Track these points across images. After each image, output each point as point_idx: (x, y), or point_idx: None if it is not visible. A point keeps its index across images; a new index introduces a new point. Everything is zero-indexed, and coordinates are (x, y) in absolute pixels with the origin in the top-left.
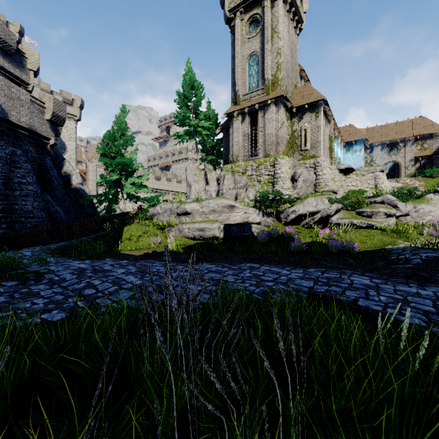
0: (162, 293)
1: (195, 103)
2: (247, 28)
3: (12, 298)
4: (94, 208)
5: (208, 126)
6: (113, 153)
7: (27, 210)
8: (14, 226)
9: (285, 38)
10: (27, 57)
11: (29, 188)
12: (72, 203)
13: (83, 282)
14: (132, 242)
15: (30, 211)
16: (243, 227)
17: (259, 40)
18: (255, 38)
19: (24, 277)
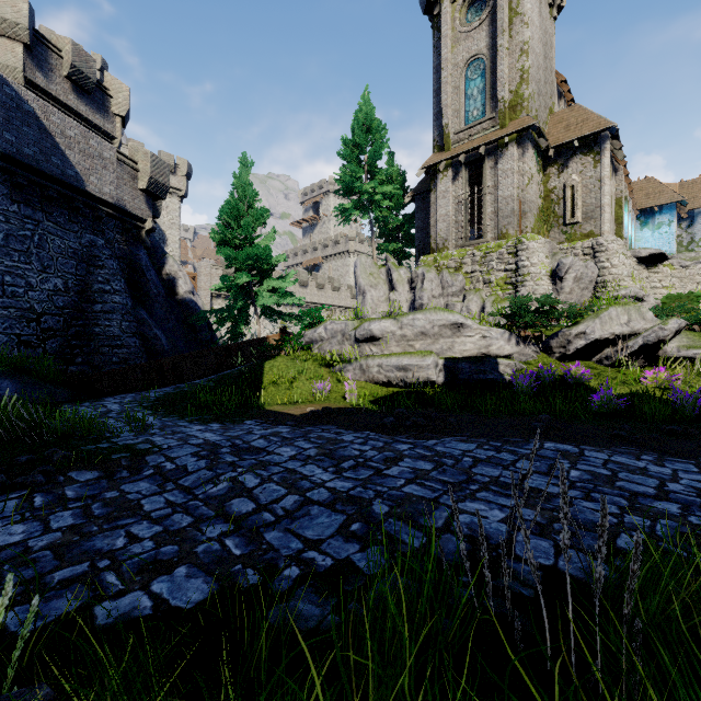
0: (413, 523)
1: (370, 153)
2: (463, 15)
3: (86, 515)
4: (211, 331)
5: (392, 192)
6: (241, 240)
7: (112, 334)
8: (94, 361)
9: (534, 23)
10: (112, 95)
11: (116, 300)
12: (178, 323)
13: (222, 478)
14: (280, 389)
15: (117, 336)
16: (483, 364)
17: (486, 33)
18: (478, 29)
19: (110, 460)
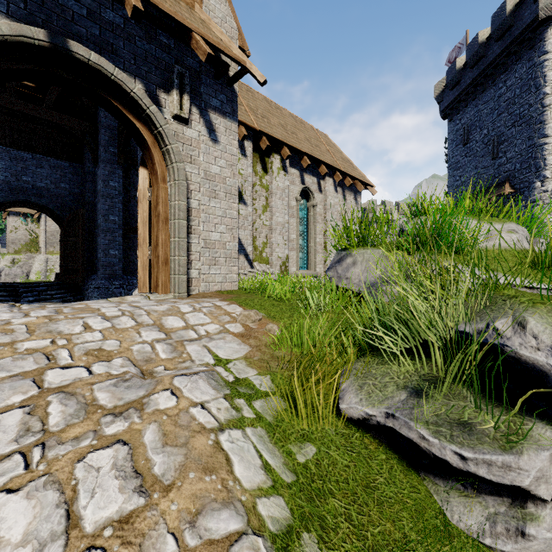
0: None
1: None
2: None
3: None
4: None
5: None
6: None
7: None
8: None
9: None
10: None
11: None
12: None
13: None
14: None
15: None
16: None
17: None
18: None
19: None
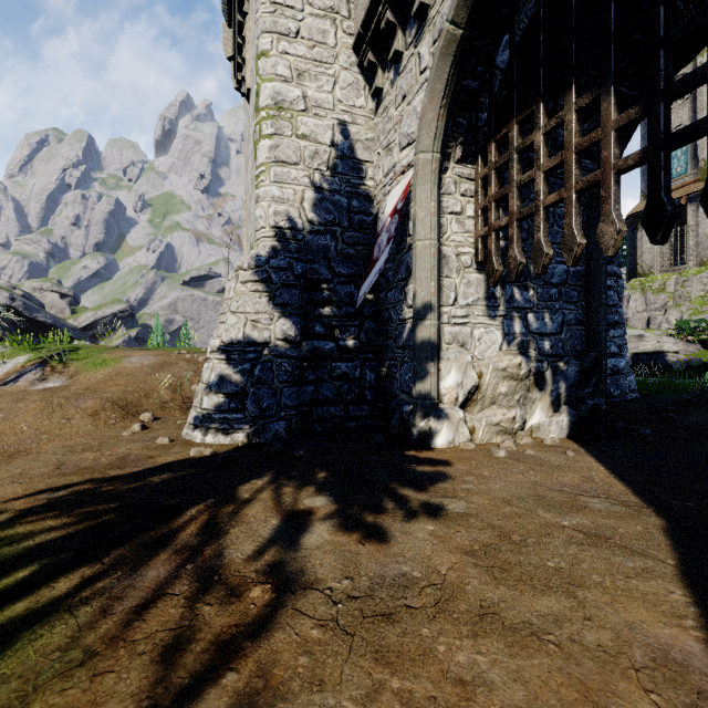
0: None
1: None
2: None
3: None
4: None
5: None
6: None
7: None
8: None
9: None
10: None
11: None
12: None
13: None
14: None
15: None
16: (655, 356)
17: (688, 109)
18: (681, 106)
19: None
